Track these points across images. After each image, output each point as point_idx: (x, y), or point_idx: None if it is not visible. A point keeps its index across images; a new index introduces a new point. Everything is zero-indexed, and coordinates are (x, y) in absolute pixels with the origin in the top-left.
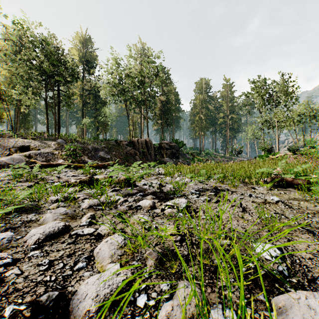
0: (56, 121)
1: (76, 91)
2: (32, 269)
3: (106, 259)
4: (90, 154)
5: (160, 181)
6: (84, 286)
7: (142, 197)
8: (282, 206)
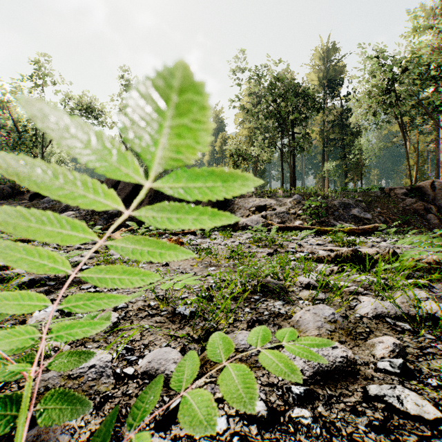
0: (291, 173)
1: (314, 129)
2: None
3: None
4: (337, 213)
5: None
6: None
7: None
8: None
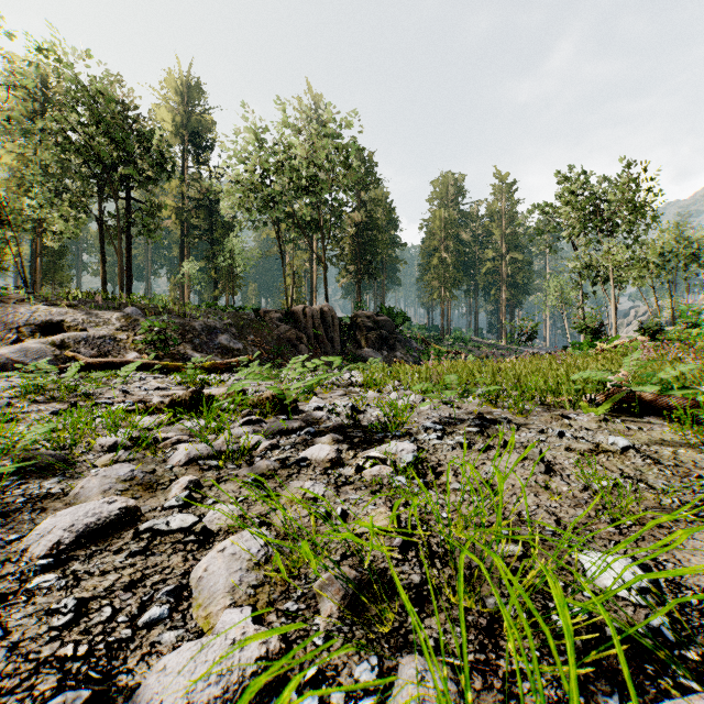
0: (122, 267)
1: (167, 201)
2: (33, 624)
3: (219, 598)
4: (198, 341)
5: (353, 401)
6: (156, 677)
7: (313, 438)
8: (637, 460)
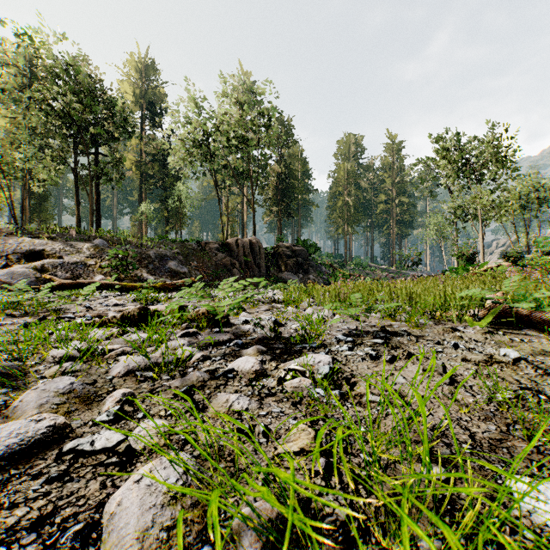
0: (92, 207)
1: (129, 156)
2: None
3: (126, 546)
4: (152, 266)
5: (275, 315)
6: None
7: (240, 349)
8: (529, 371)
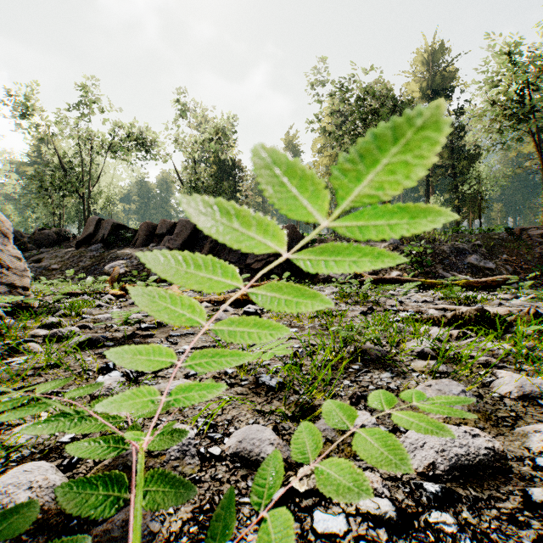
0: None
1: None
2: None
3: None
4: (447, 262)
5: None
6: None
7: None
8: None
